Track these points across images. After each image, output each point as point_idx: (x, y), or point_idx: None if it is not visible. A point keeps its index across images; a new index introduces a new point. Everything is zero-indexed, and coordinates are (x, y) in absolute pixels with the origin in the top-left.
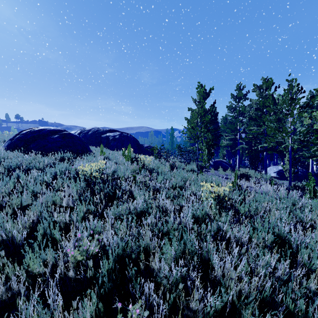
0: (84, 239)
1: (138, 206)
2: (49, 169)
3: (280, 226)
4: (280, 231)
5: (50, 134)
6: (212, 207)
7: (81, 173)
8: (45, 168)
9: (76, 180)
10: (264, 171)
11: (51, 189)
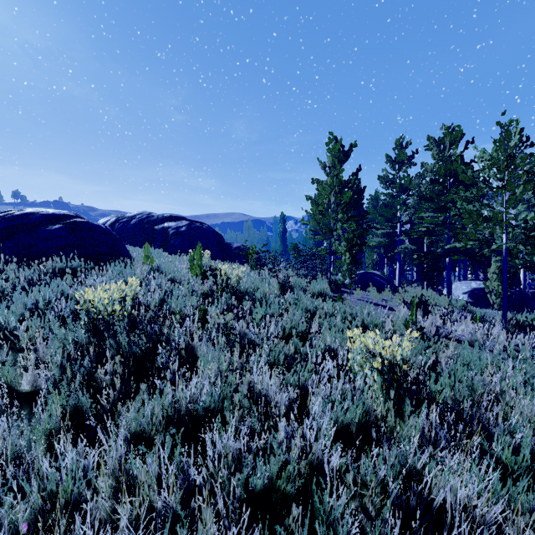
0: None
1: (202, 389)
2: (21, 295)
3: None
4: None
5: (46, 223)
6: (376, 390)
7: (82, 306)
8: (10, 295)
9: (80, 320)
10: (446, 290)
11: (5, 346)
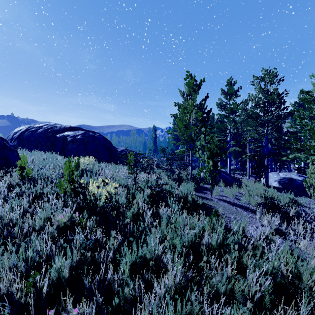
0: None
1: None
2: None
3: None
4: None
5: None
6: None
7: None
8: None
9: None
10: (265, 180)
11: None
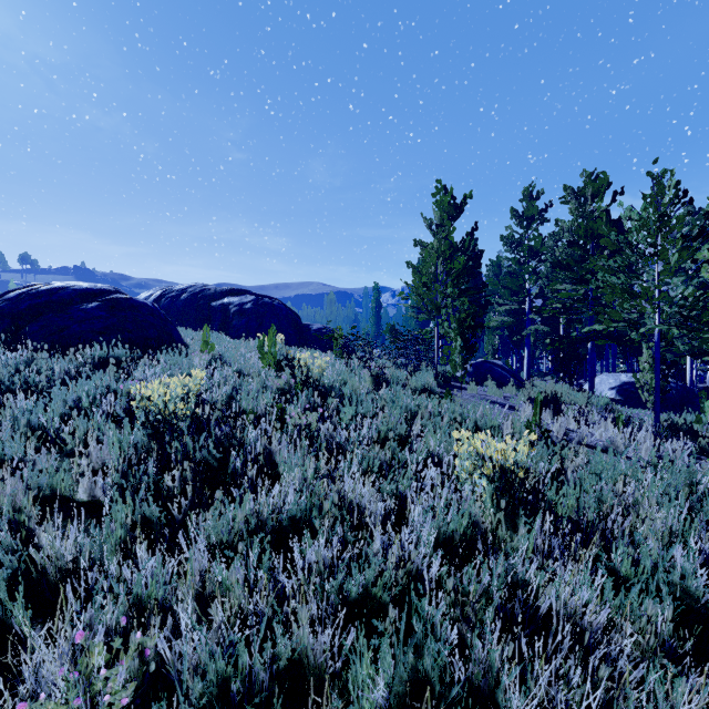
0: (94, 648)
1: (285, 499)
2: (61, 391)
3: (687, 569)
4: (688, 584)
5: (80, 300)
6: (486, 501)
7: (139, 404)
8: (49, 390)
9: (131, 420)
10: (588, 385)
11: (53, 450)
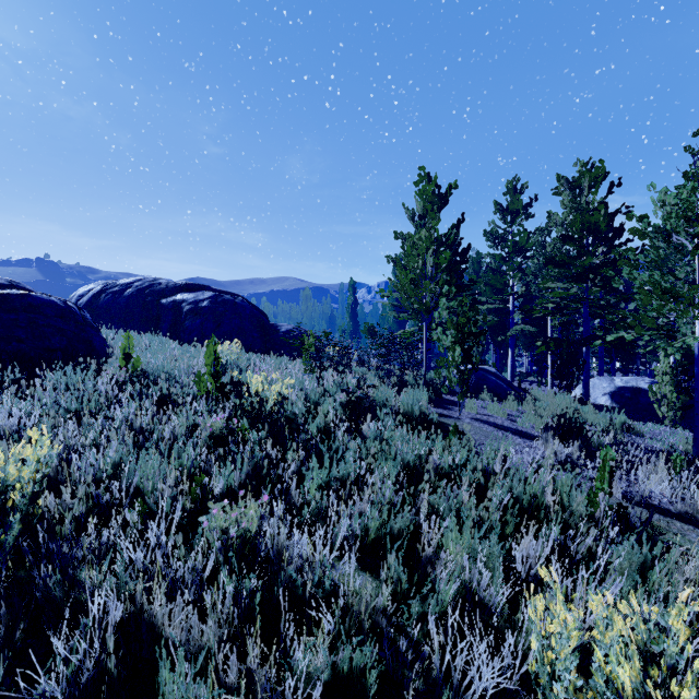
0: None
1: None
2: None
3: None
4: None
5: None
6: None
7: None
8: None
9: None
10: (583, 392)
11: None
